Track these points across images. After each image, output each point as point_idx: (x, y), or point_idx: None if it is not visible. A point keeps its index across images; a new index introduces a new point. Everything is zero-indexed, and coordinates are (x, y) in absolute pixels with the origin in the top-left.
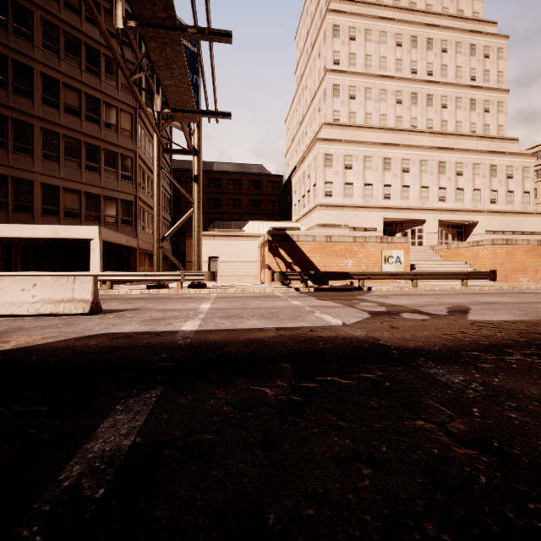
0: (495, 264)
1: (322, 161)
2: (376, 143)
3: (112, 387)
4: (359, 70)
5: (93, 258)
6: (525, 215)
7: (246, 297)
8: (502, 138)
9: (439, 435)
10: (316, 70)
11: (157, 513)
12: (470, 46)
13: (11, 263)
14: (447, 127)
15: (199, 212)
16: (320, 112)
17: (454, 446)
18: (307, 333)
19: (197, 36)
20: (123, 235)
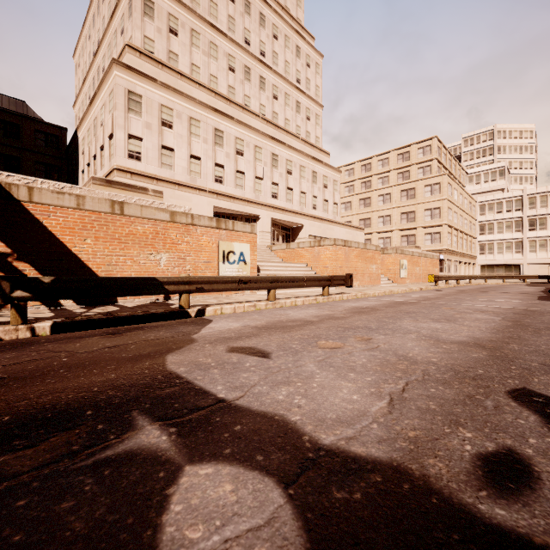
0: (337, 267)
1: (124, 99)
2: (206, 104)
3: None
4: None
5: None
6: (335, 225)
7: None
8: (320, 148)
9: None
10: None
11: None
12: (296, 46)
13: None
14: (278, 120)
15: None
16: (124, 33)
17: None
18: None
19: None
20: None
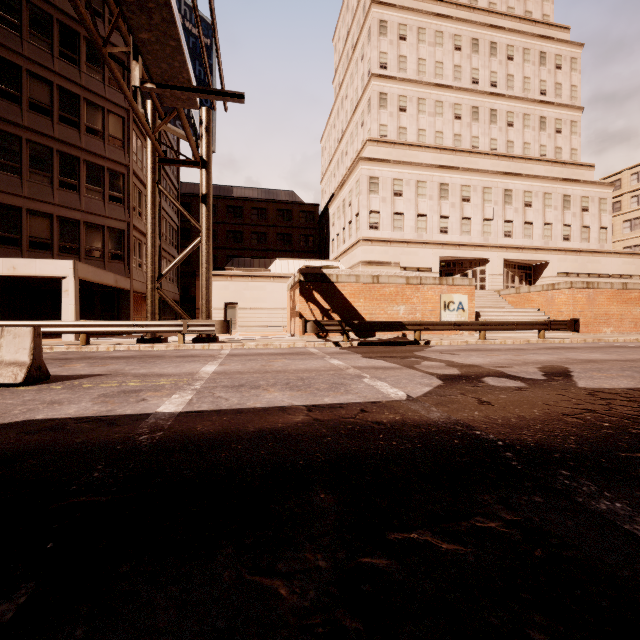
0: (574, 311)
1: (366, 185)
2: (431, 165)
3: None
4: (411, 77)
5: (65, 302)
6: (602, 255)
7: (269, 354)
8: (576, 163)
9: None
10: (359, 76)
11: None
12: (539, 53)
13: None
14: (513, 149)
15: (209, 243)
16: (364, 126)
17: None
18: (356, 416)
19: None
20: (111, 273)
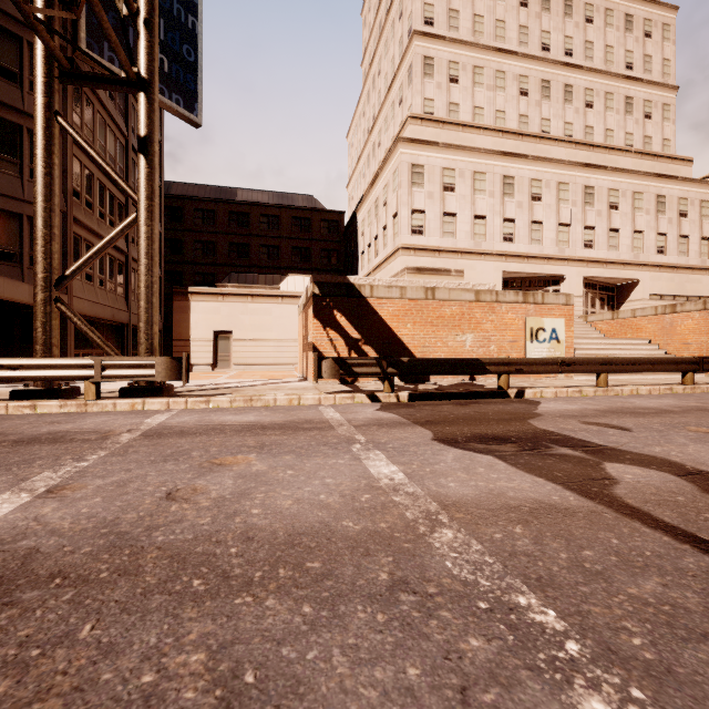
0: (708, 343)
1: (407, 175)
2: (492, 151)
3: None
4: (464, 38)
5: None
6: (703, 273)
7: (235, 429)
8: (671, 157)
9: None
10: (396, 40)
11: None
12: (625, 16)
13: None
14: (593, 136)
15: (151, 222)
16: (403, 103)
17: None
18: None
19: None
20: (22, 283)
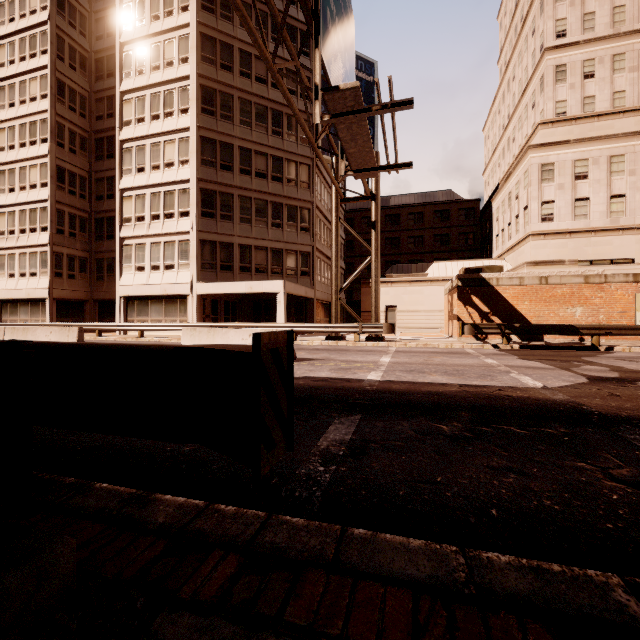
0: None
1: (537, 174)
2: (632, 133)
3: (327, 410)
4: (601, 33)
5: (279, 310)
6: None
7: (429, 352)
8: None
9: (594, 473)
10: (528, 53)
11: (373, 465)
12: None
13: (217, 315)
14: None
15: (377, 260)
16: (535, 107)
17: (604, 480)
18: (493, 391)
19: (380, 112)
20: (303, 287)
